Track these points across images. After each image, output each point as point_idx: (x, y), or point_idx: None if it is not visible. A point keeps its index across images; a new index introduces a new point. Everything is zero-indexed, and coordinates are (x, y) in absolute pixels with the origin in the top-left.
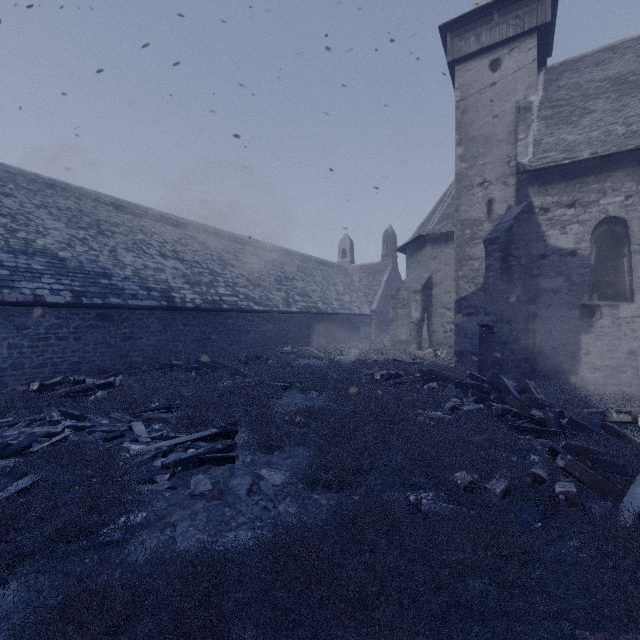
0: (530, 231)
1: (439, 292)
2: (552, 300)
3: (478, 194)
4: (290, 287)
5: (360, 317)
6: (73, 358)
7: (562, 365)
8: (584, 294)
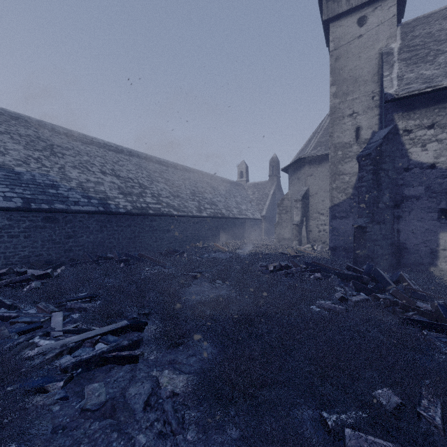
0: (395, 149)
1: (314, 201)
2: (414, 205)
3: (348, 123)
4: (201, 198)
5: (253, 220)
6: (23, 252)
7: (423, 258)
8: (442, 200)
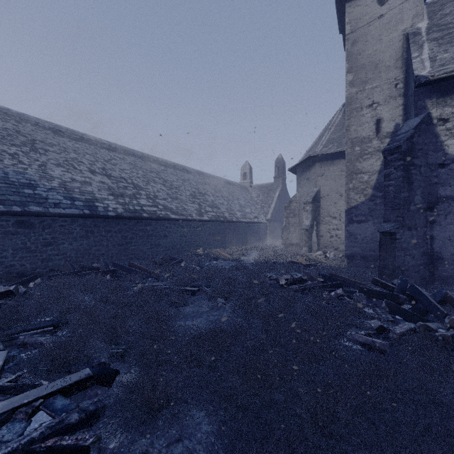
0: (429, 141)
1: (326, 203)
2: (451, 207)
3: (367, 115)
4: (202, 200)
5: (258, 224)
6: None
7: None
8: None
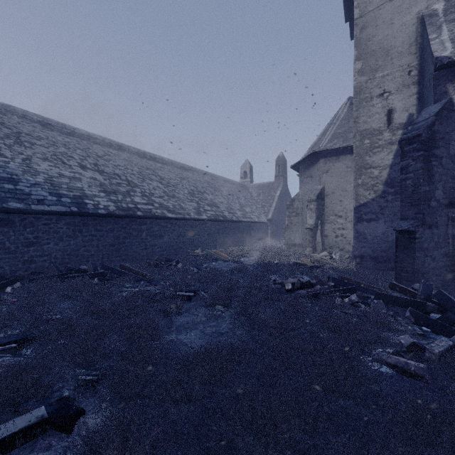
0: (451, 129)
1: (331, 201)
2: None
3: (377, 105)
4: (201, 199)
5: (259, 224)
6: None
7: None
8: None
